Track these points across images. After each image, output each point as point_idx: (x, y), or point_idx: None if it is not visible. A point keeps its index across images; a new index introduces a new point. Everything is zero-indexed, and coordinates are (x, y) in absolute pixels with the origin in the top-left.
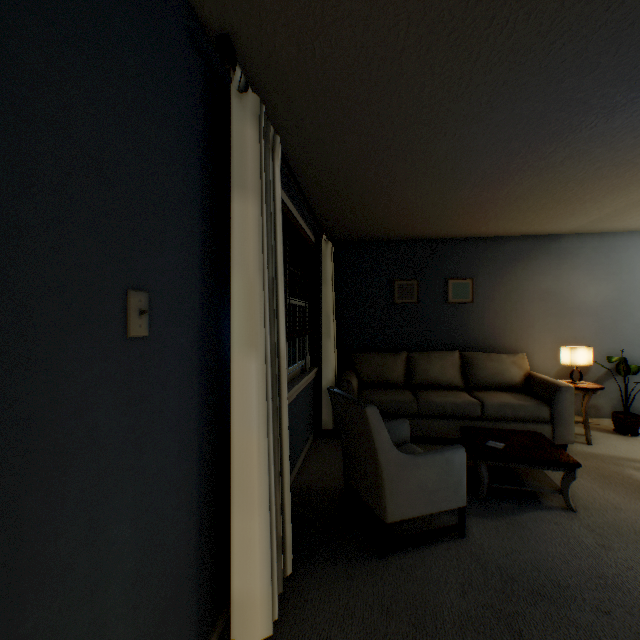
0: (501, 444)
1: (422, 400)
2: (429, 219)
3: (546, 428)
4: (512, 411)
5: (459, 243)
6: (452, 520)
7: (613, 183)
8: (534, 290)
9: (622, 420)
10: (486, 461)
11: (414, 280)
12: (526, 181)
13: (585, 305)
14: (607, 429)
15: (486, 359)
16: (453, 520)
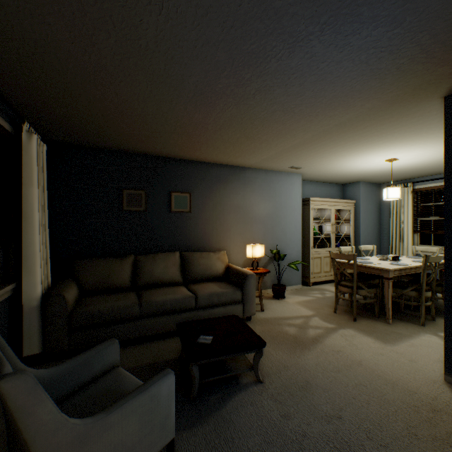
0: (210, 337)
1: (145, 302)
2: (152, 133)
3: (240, 307)
4: (218, 298)
5: (180, 163)
6: (163, 448)
7: (280, 129)
8: (231, 204)
9: (278, 290)
10: (198, 361)
11: (143, 190)
12: (229, 109)
13: (259, 216)
14: (270, 296)
15: (200, 257)
16: (164, 448)
